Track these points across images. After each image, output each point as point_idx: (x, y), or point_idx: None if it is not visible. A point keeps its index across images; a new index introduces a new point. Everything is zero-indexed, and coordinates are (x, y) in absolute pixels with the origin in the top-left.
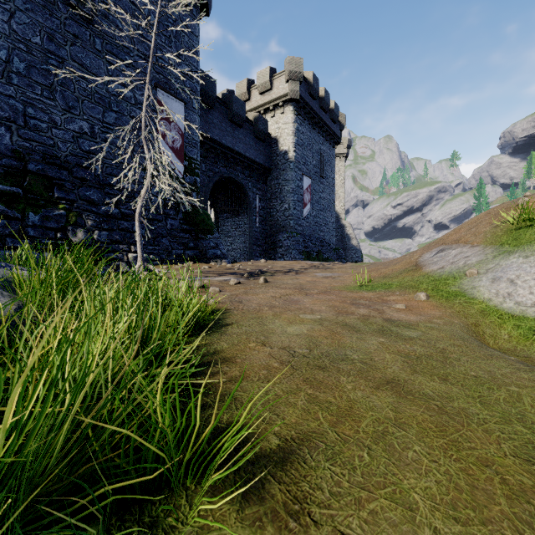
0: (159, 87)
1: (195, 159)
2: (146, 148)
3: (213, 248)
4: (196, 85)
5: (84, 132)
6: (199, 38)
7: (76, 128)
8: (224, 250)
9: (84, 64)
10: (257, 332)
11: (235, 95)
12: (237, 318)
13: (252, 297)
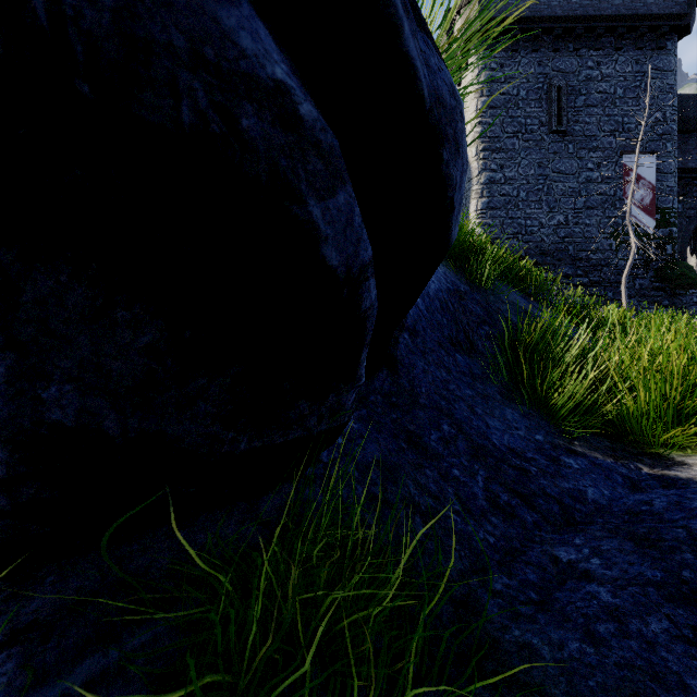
0: (625, 153)
1: (669, 208)
2: (630, 229)
3: None
4: (671, 125)
5: (560, 223)
6: (675, 69)
7: (555, 222)
8: None
9: (560, 171)
10: None
11: None
12: None
13: None
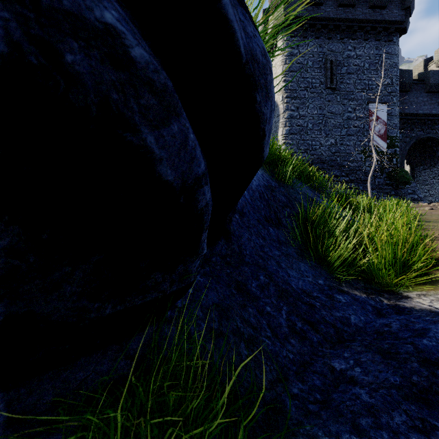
0: (370, 103)
1: (394, 136)
2: (373, 149)
3: (410, 194)
4: (396, 87)
5: (332, 144)
6: (398, 54)
7: (329, 143)
8: (420, 195)
9: (332, 112)
10: (436, 216)
11: (432, 70)
12: (428, 215)
13: (438, 212)
